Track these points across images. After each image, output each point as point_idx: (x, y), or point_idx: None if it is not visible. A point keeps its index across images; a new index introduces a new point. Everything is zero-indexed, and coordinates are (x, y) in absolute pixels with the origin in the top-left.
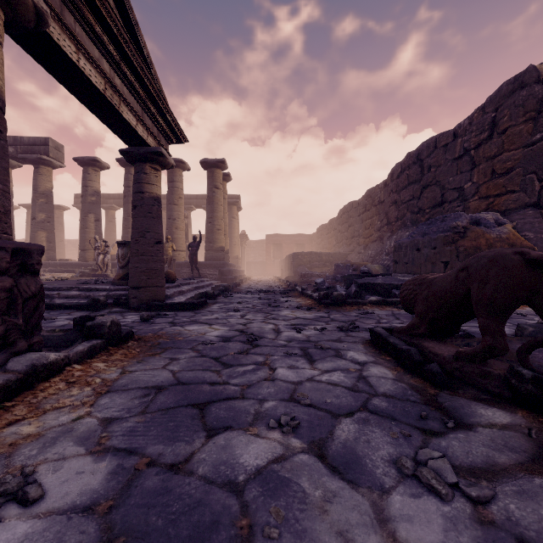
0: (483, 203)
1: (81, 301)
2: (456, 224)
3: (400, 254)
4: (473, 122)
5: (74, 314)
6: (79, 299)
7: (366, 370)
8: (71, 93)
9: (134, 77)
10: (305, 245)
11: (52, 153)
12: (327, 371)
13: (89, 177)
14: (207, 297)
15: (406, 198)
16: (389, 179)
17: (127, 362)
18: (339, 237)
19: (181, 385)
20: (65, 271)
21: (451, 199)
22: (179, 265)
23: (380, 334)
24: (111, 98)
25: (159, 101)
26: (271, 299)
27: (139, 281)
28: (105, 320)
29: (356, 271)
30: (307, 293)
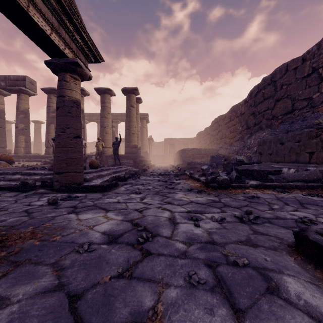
0: None
1: (18, 183)
2: (318, 121)
3: (265, 148)
4: (321, 47)
5: (3, 195)
6: (18, 181)
7: None
8: None
9: None
10: (188, 145)
11: (28, 85)
12: None
13: (51, 101)
14: (119, 179)
15: (262, 109)
16: (248, 97)
17: None
18: (212, 139)
19: None
20: (36, 161)
21: (301, 107)
22: (108, 157)
23: None
24: None
25: (73, 16)
26: (168, 181)
27: (60, 167)
28: None
29: (227, 160)
30: (195, 176)
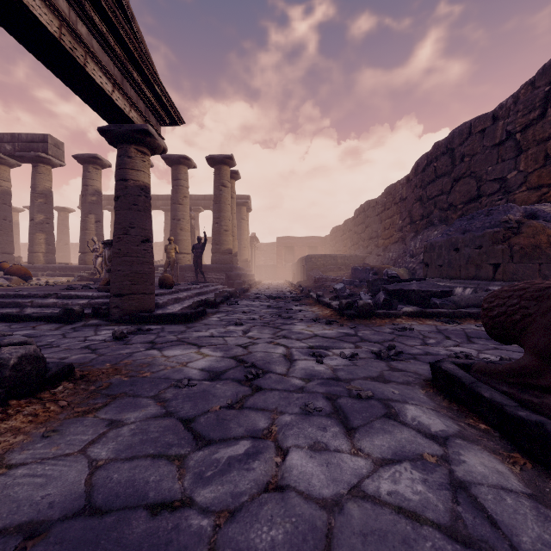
0: (533, 194)
1: (55, 311)
2: (507, 217)
3: (433, 256)
4: (520, 100)
5: (39, 328)
6: (54, 308)
7: (458, 460)
8: (16, 39)
9: (106, 27)
10: (317, 248)
11: (51, 150)
12: (382, 460)
13: (89, 176)
14: (207, 305)
15: (434, 193)
16: (412, 173)
17: (24, 436)
18: (355, 239)
19: (87, 518)
20: (64, 275)
21: (491, 192)
22: (184, 269)
23: (456, 377)
24: (71, 48)
25: (143, 65)
26: (282, 307)
27: (122, 287)
28: (8, 355)
29: (377, 275)
30: (324, 300)
